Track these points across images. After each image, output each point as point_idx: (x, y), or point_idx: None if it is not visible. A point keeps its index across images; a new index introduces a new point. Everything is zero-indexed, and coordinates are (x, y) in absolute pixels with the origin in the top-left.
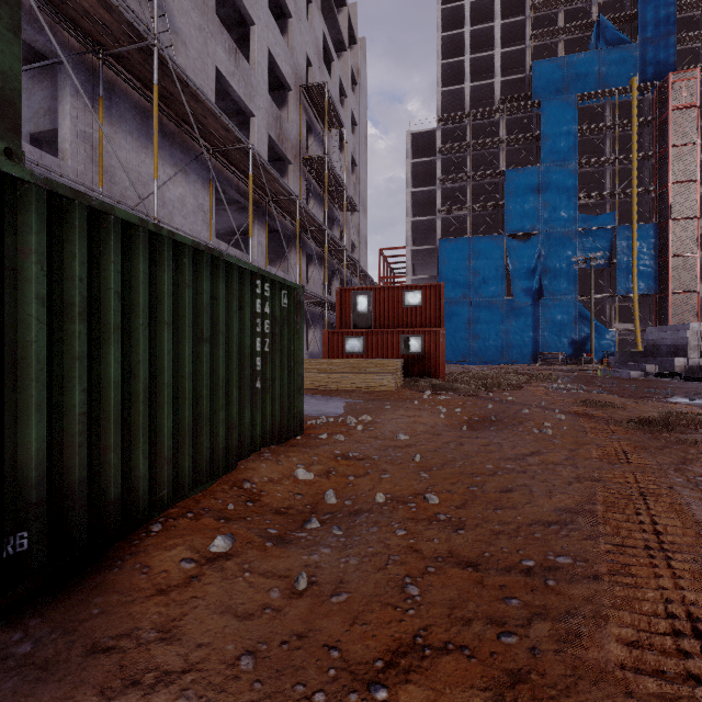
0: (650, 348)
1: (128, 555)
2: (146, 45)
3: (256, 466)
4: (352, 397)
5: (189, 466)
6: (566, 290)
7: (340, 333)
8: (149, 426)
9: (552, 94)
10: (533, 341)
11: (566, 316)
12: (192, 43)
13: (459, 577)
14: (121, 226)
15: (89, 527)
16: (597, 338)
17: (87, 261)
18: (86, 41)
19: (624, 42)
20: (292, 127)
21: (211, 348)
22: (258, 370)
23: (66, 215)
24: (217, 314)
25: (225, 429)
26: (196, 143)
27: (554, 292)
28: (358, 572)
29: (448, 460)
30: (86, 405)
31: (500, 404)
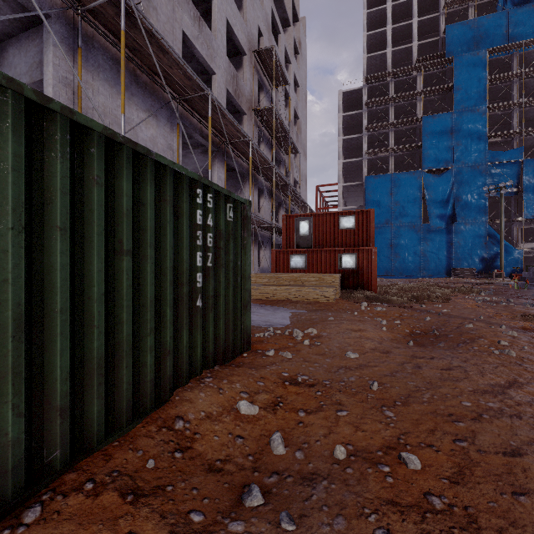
0: None
1: None
2: None
3: (193, 397)
4: (297, 307)
5: (99, 411)
6: (477, 215)
7: (286, 252)
8: (28, 368)
9: (463, 52)
10: (447, 259)
11: (477, 237)
12: (162, 9)
13: None
14: None
15: None
16: (505, 256)
17: None
18: None
19: (530, 1)
20: (246, 85)
21: (135, 262)
22: (198, 287)
23: None
24: (144, 222)
25: (156, 356)
26: (165, 92)
27: (466, 217)
28: None
29: (410, 389)
30: None
31: (438, 316)
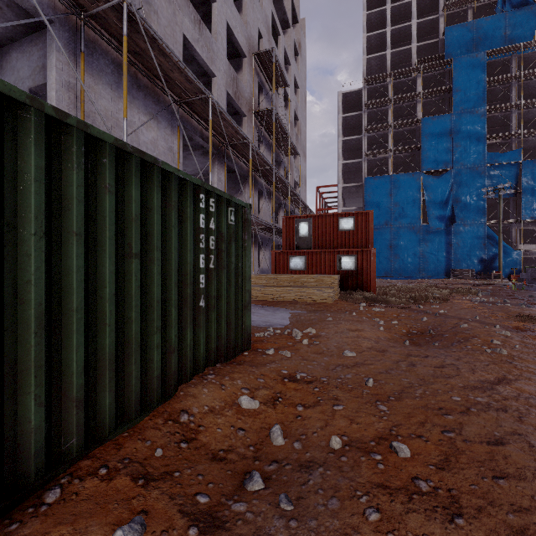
0: None
1: None
2: (118, 3)
3: (196, 392)
4: (296, 308)
5: (110, 404)
6: (475, 216)
7: (285, 253)
8: (48, 362)
9: (462, 53)
10: (446, 260)
11: (475, 238)
12: (163, 13)
13: None
14: None
15: None
16: (503, 257)
17: None
18: (69, 3)
19: (528, 3)
20: (246, 87)
21: (143, 264)
22: (201, 287)
23: None
24: (151, 226)
25: (161, 353)
26: (166, 95)
27: (465, 218)
28: None
29: (404, 386)
30: None
31: (434, 317)
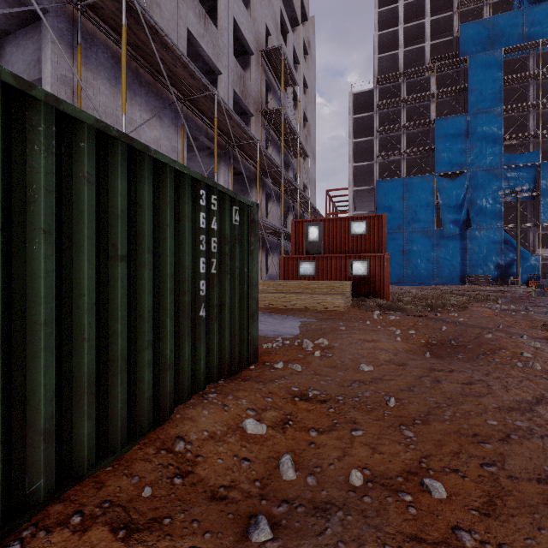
0: None
1: None
2: None
3: (195, 414)
4: (306, 316)
5: (89, 433)
6: (492, 220)
7: (294, 259)
8: (7, 388)
9: (478, 51)
10: (461, 265)
11: (492, 243)
12: (166, 6)
13: None
14: None
15: None
16: (521, 262)
17: None
18: None
19: None
20: (254, 85)
21: (131, 268)
22: (202, 295)
23: None
24: (141, 225)
25: (154, 371)
26: (169, 92)
27: (480, 222)
28: None
29: (430, 406)
30: None
31: (454, 326)
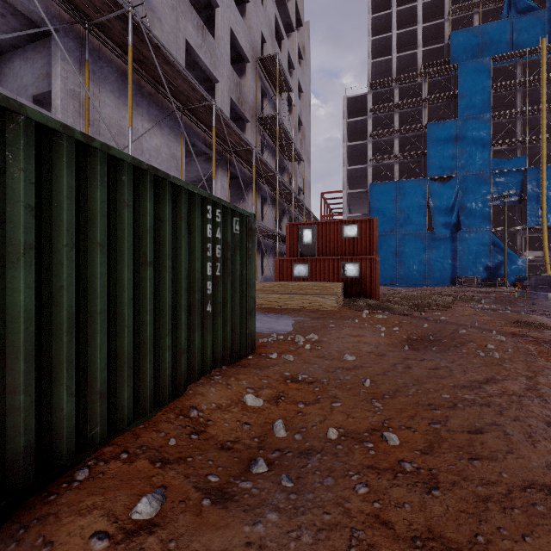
0: None
1: (36, 520)
2: (123, 13)
3: (204, 391)
4: (299, 315)
5: (128, 398)
6: (481, 223)
7: (289, 261)
8: (77, 358)
9: (468, 59)
10: (452, 267)
11: (481, 246)
12: (166, 19)
13: None
14: (36, 130)
15: None
16: (509, 264)
17: None
18: (73, 12)
19: (534, 9)
20: (249, 92)
21: (156, 272)
22: (208, 293)
23: None
24: (163, 237)
25: (172, 354)
26: (169, 102)
27: (470, 225)
28: None
29: (399, 385)
30: None
31: (435, 323)
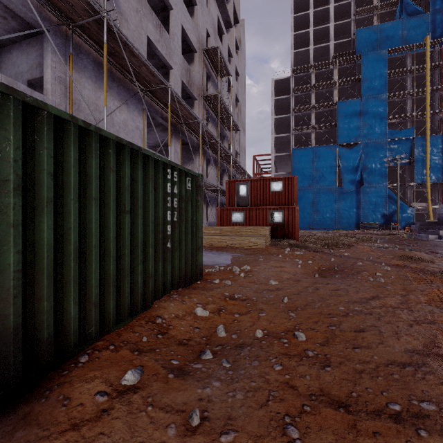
0: (442, 219)
1: (56, 385)
2: (99, 17)
3: (166, 305)
4: (236, 252)
5: (113, 308)
6: (379, 180)
7: (228, 210)
8: (79, 278)
9: (369, 50)
10: (356, 215)
11: (379, 198)
12: (132, 20)
13: (333, 419)
14: (53, 120)
15: (24, 362)
16: (401, 212)
17: (21, 146)
18: (61, 16)
19: (420, 12)
20: (197, 76)
21: (131, 218)
22: (168, 234)
23: (2, 107)
24: (137, 193)
25: (143, 278)
26: (134, 85)
27: (371, 182)
28: (243, 407)
29: (308, 301)
30: (20, 263)
31: (340, 258)
